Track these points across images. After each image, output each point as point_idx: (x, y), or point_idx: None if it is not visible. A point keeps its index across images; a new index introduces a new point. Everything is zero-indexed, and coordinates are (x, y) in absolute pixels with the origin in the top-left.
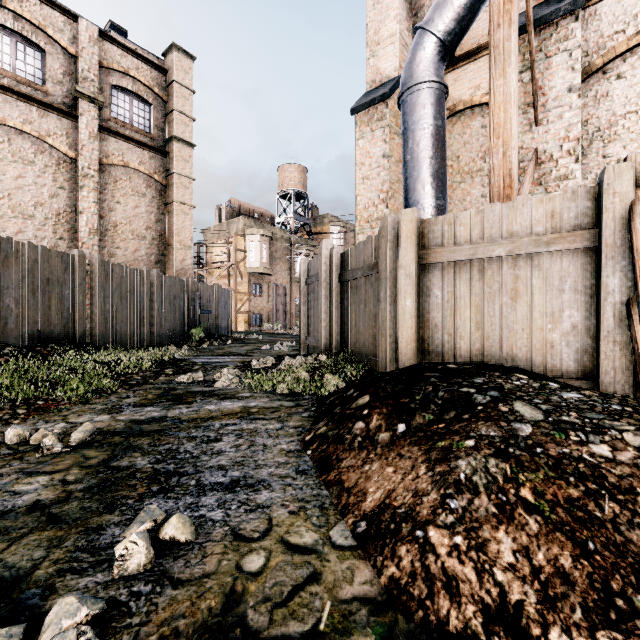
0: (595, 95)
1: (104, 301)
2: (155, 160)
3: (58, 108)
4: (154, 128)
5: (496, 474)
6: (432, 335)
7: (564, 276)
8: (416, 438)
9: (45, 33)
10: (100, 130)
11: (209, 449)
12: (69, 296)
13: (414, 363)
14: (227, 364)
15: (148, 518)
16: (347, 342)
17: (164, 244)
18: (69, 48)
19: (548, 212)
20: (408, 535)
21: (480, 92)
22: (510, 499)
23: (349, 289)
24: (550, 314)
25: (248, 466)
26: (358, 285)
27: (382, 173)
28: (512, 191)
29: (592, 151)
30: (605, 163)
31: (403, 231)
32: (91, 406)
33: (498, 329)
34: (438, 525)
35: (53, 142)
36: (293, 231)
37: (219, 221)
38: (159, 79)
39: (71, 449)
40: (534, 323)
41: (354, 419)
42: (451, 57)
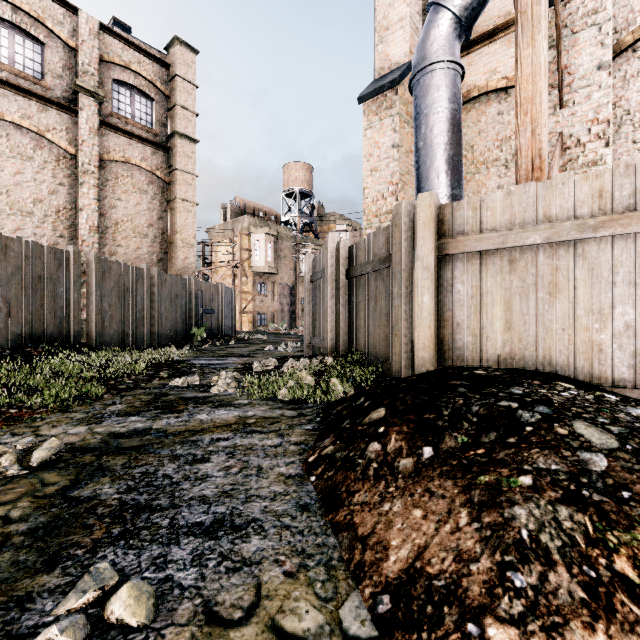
0: (624, 75)
1: (101, 300)
2: (157, 156)
3: (57, 102)
4: (156, 123)
5: (573, 532)
6: (453, 336)
7: (615, 266)
8: (448, 468)
9: (44, 26)
10: (101, 125)
11: (193, 473)
12: (63, 294)
13: (433, 368)
14: (227, 366)
15: (92, 585)
16: (355, 343)
17: (166, 242)
18: (69, 41)
19: (595, 191)
20: (455, 630)
21: (496, 77)
22: (602, 575)
23: (357, 285)
24: (597, 311)
25: (237, 498)
26: (367, 281)
27: (391, 164)
28: (542, 173)
29: (621, 136)
30: (635, 149)
31: (420, 218)
32: (70, 415)
33: (533, 329)
34: (500, 617)
35: (52, 137)
36: (298, 230)
37: (224, 220)
38: (161, 73)
39: (30, 471)
40: (577, 322)
41: (367, 438)
42: (467, 35)
